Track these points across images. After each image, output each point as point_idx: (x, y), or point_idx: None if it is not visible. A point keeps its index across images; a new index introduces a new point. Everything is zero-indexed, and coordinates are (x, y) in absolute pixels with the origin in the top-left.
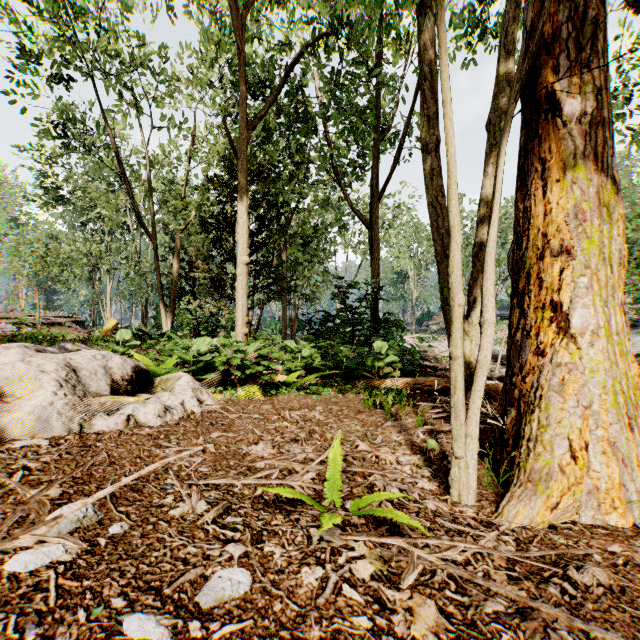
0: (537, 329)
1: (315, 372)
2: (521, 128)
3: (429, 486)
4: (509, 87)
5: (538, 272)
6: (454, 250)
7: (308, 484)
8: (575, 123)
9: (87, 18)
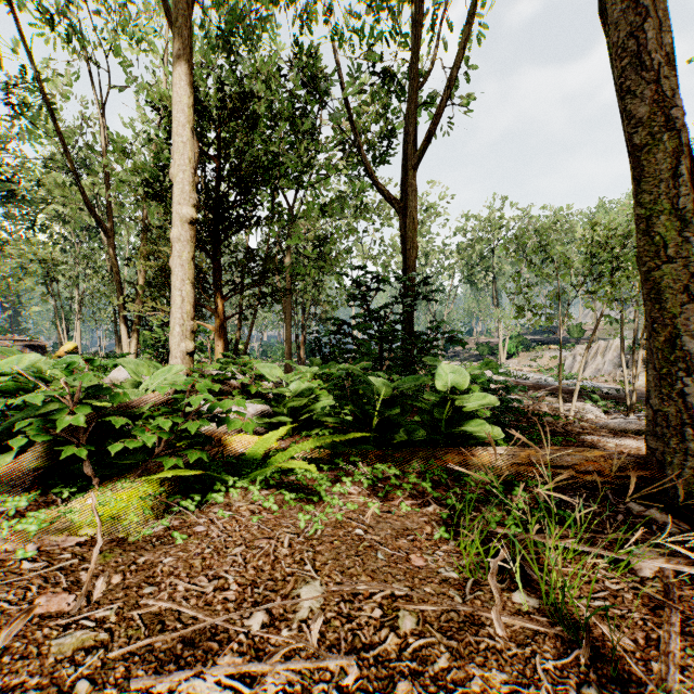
0: None
1: (318, 425)
2: None
3: None
4: None
5: None
6: None
7: None
8: None
9: None
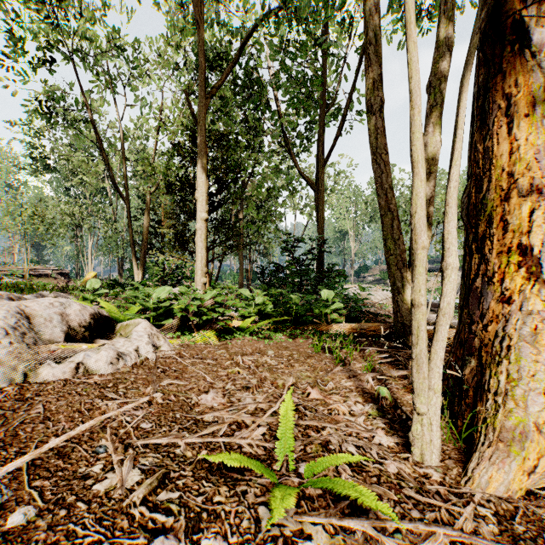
0: (501, 275)
1: (267, 318)
2: (480, 66)
3: (387, 442)
4: (449, 51)
5: (502, 214)
6: (417, 187)
7: (258, 442)
8: (544, 54)
9: (66, 4)
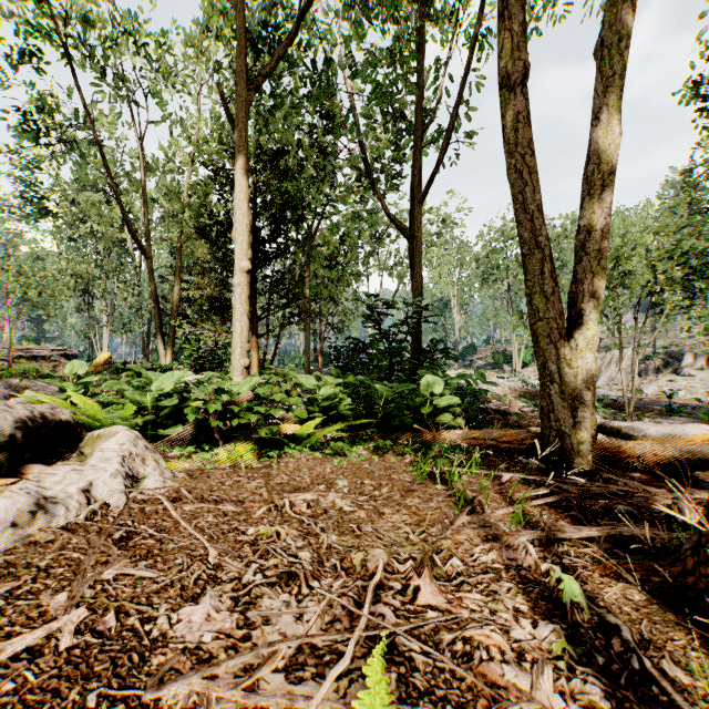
0: None
1: (340, 419)
2: None
3: None
4: None
5: None
6: None
7: None
8: None
9: None
